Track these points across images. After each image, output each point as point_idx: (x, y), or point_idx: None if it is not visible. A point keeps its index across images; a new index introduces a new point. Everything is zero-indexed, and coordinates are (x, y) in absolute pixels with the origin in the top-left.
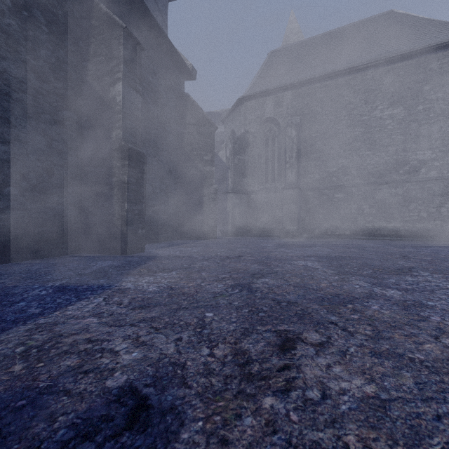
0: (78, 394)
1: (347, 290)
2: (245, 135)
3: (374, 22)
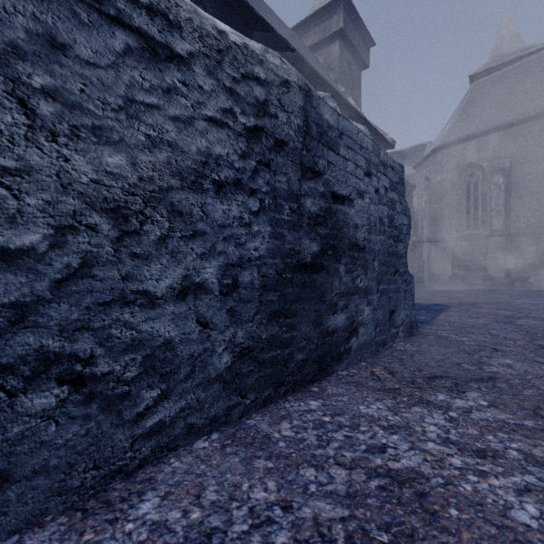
0: (424, 304)
1: (511, 301)
2: (441, 184)
3: None
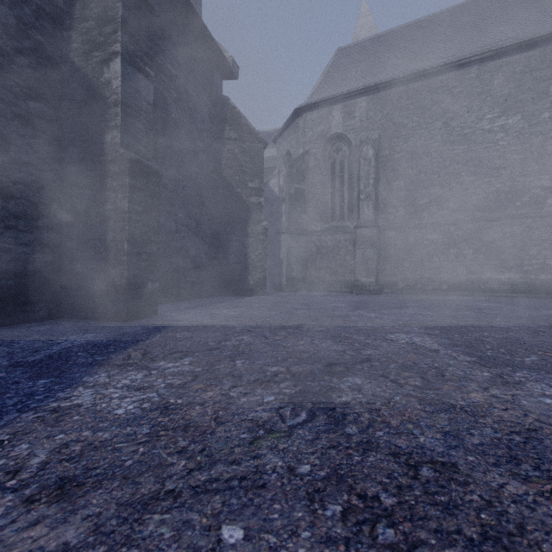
0: None
1: (540, 415)
2: (304, 157)
3: (476, 5)
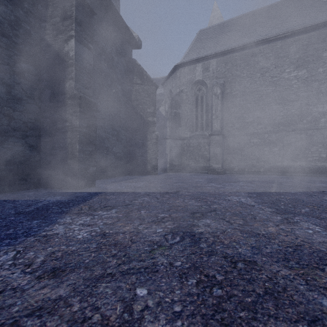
0: None
1: (304, 238)
2: (180, 94)
3: (280, 5)
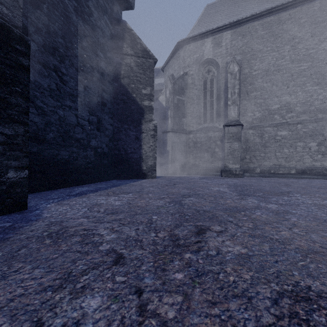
0: None
1: None
2: (184, 77)
3: None
